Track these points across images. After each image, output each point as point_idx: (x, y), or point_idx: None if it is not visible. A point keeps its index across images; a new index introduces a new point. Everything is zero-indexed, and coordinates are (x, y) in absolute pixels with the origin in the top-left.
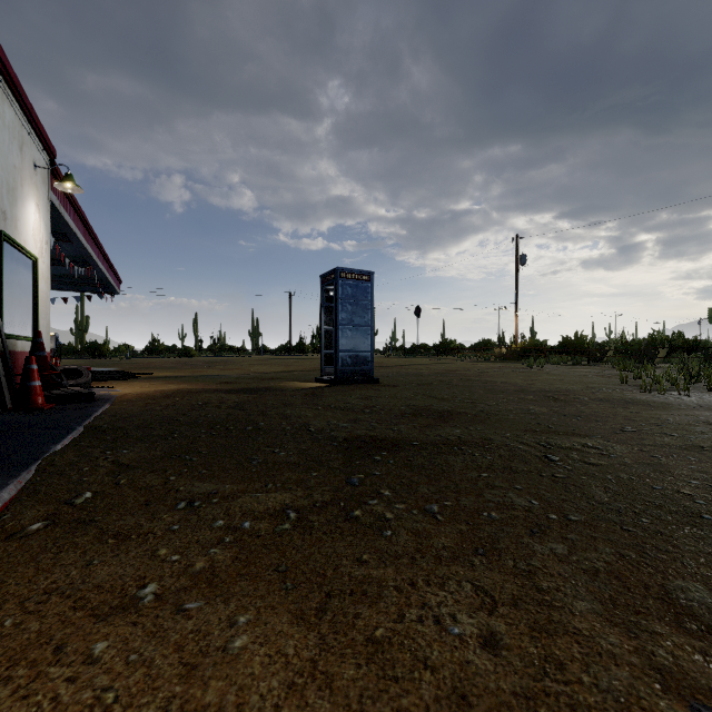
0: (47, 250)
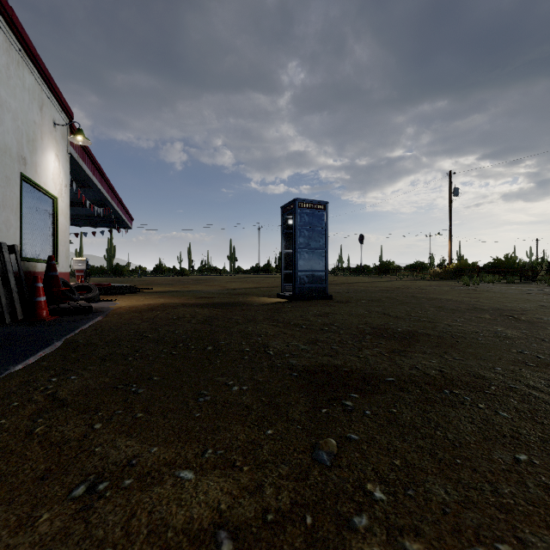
0: (66, 192)
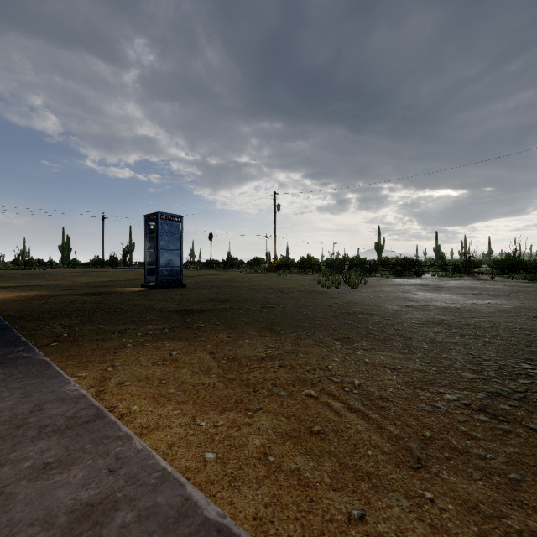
0: None
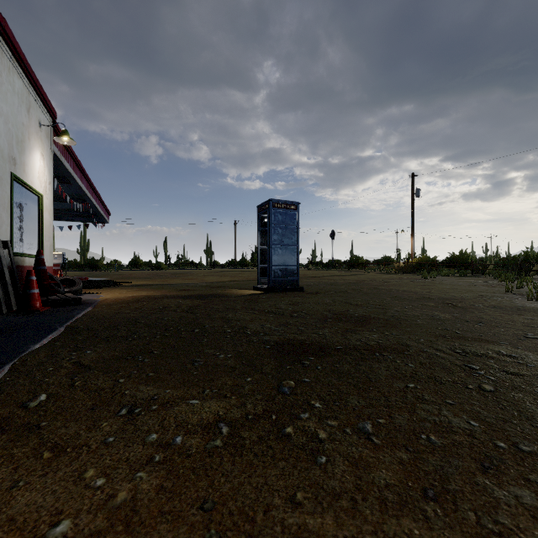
0: (50, 189)
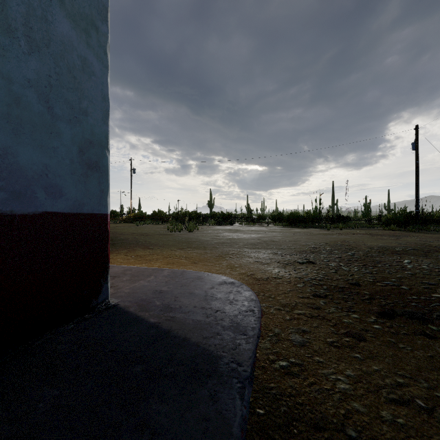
0: None
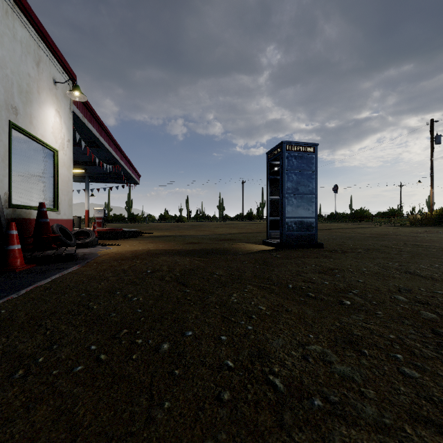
0: (69, 146)
